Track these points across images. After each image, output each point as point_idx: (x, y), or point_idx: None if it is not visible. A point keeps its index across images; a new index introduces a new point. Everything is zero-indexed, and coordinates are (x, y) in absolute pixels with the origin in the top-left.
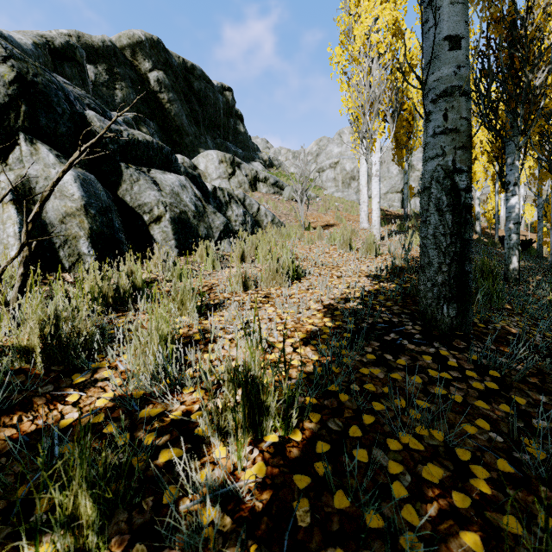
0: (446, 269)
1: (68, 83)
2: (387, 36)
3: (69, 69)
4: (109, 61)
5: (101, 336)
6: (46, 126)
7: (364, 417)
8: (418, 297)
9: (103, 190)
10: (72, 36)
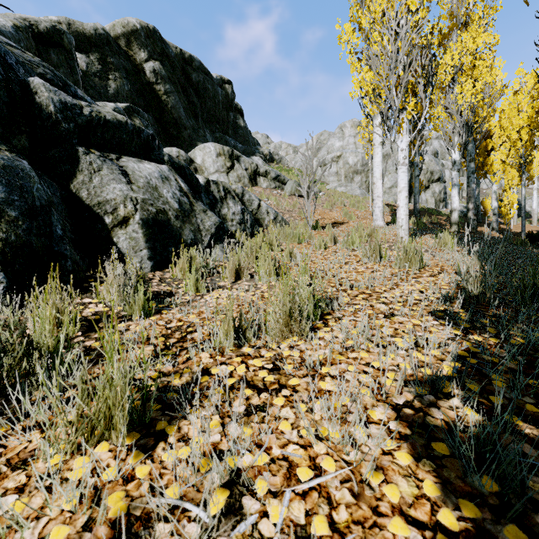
0: None
1: (15, 45)
2: None
3: (55, 55)
4: (102, 50)
5: None
6: None
7: None
8: None
9: (39, 181)
10: (61, 23)
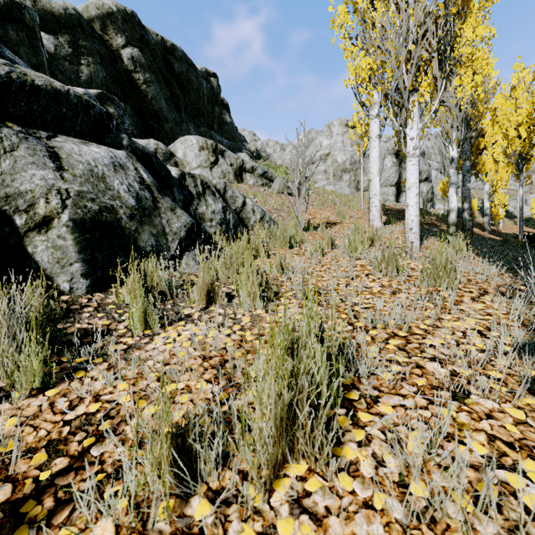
0: None
1: None
2: None
3: (14, 32)
4: (73, 32)
5: None
6: None
7: None
8: None
9: None
10: None
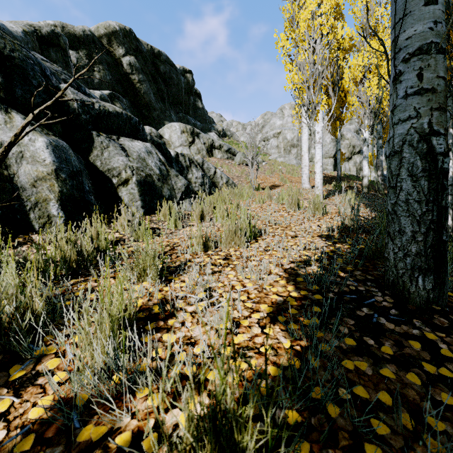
0: (421, 238)
1: (46, 60)
2: (330, 19)
3: (54, 53)
4: (89, 48)
5: (52, 313)
6: (21, 97)
7: (367, 449)
8: (386, 265)
9: (74, 155)
10: (57, 26)
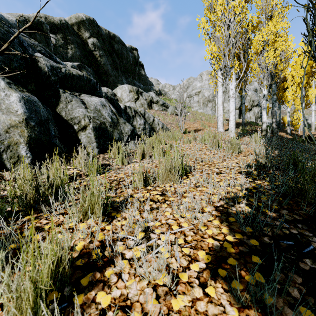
0: None
1: (25, 36)
2: (241, 2)
3: (39, 36)
4: (64, 32)
5: None
6: (1, 62)
7: None
8: None
9: (43, 107)
10: (41, 17)
